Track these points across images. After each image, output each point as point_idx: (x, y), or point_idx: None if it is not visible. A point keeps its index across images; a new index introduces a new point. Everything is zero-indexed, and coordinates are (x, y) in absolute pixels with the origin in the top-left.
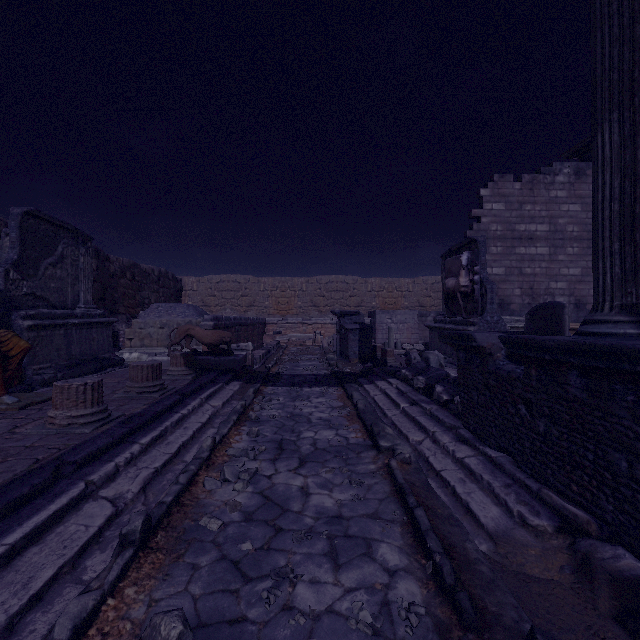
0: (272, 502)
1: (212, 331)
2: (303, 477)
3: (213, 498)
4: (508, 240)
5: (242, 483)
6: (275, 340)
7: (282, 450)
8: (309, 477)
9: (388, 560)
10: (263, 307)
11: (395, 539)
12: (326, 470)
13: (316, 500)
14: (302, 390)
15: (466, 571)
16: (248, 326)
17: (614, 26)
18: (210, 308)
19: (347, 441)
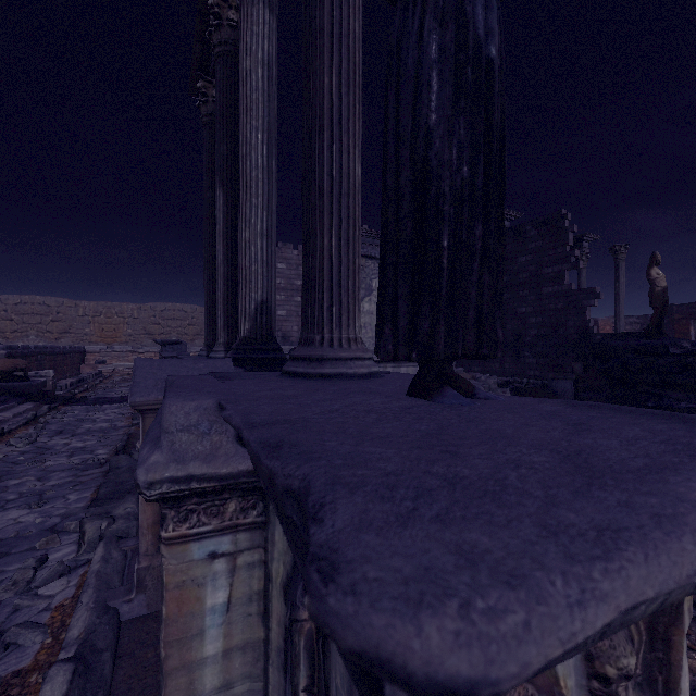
0: (43, 448)
1: (4, 359)
2: (70, 440)
3: (1, 451)
4: (289, 291)
5: (23, 443)
6: (96, 370)
7: (61, 433)
8: (74, 439)
9: (99, 453)
10: (82, 334)
11: (109, 448)
12: (88, 436)
13: (73, 445)
14: (102, 406)
15: (132, 448)
16: (56, 355)
17: (206, 236)
18: (4, 334)
19: (115, 426)
